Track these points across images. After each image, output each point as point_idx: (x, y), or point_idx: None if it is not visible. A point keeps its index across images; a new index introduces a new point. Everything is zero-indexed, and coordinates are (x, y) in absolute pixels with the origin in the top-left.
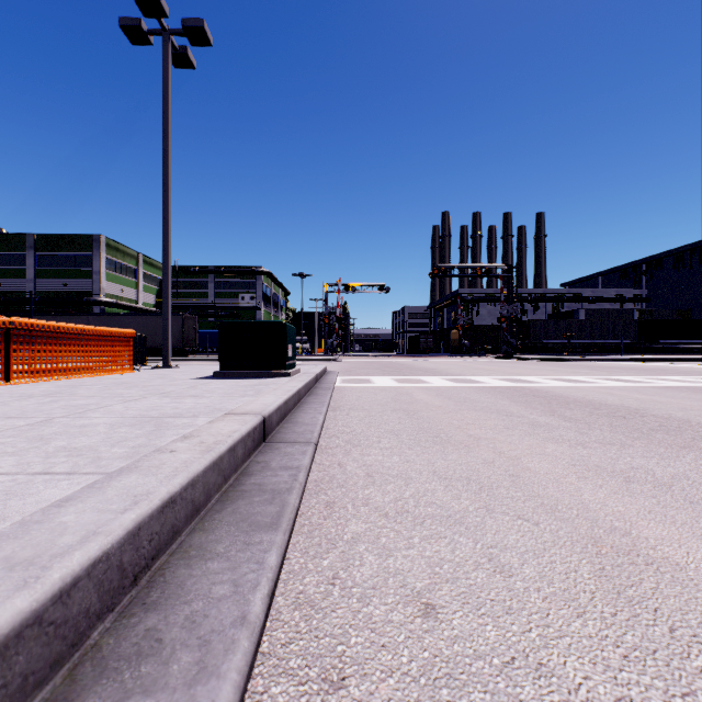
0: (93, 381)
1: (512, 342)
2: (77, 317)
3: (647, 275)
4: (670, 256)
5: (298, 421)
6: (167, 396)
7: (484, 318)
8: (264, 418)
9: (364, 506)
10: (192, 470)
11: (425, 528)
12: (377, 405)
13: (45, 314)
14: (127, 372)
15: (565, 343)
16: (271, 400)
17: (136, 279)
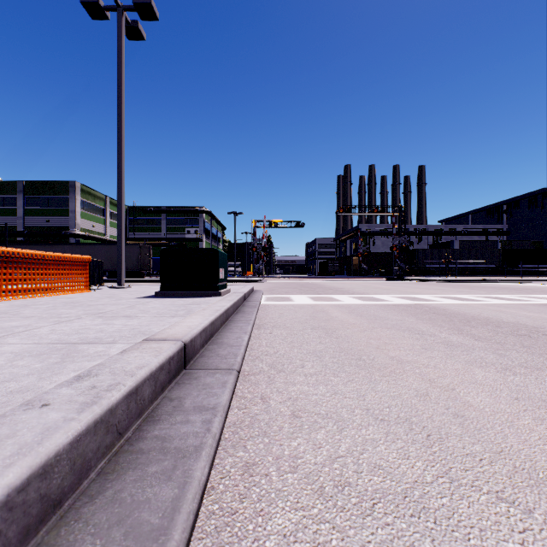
0: (48, 300)
1: (402, 267)
2: (55, 246)
3: (508, 214)
4: (526, 198)
5: (224, 342)
6: (101, 316)
7: (378, 248)
8: (185, 344)
9: (292, 471)
10: (46, 448)
11: (378, 521)
12: (298, 322)
13: (30, 244)
14: (84, 291)
15: (443, 267)
16: (197, 322)
17: (104, 216)
